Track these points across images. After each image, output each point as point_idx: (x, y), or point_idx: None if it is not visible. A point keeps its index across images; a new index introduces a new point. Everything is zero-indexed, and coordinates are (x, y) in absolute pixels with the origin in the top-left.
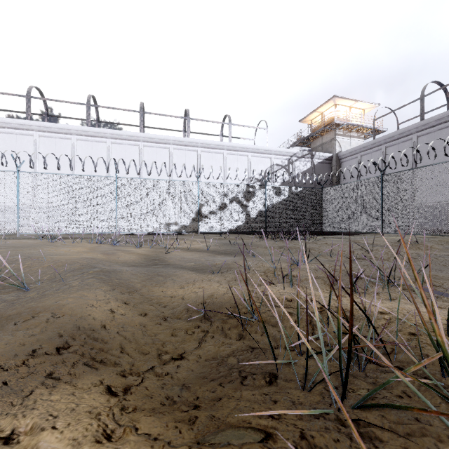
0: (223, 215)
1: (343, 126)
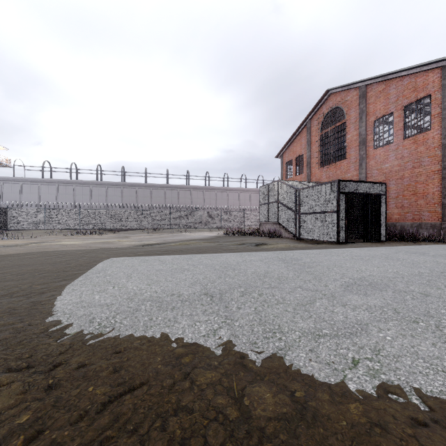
0: None
1: None
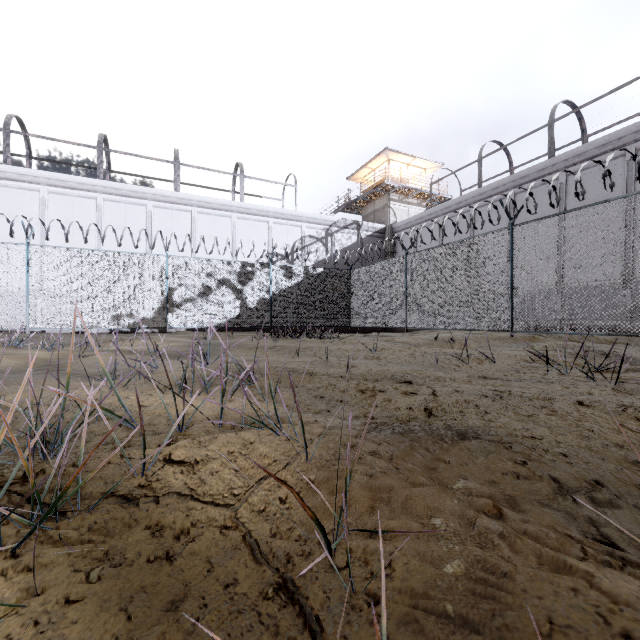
0: (206, 304)
1: (398, 189)
